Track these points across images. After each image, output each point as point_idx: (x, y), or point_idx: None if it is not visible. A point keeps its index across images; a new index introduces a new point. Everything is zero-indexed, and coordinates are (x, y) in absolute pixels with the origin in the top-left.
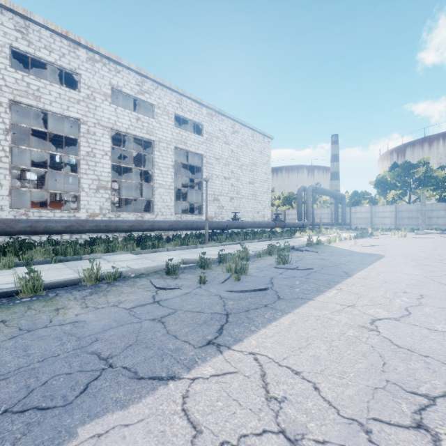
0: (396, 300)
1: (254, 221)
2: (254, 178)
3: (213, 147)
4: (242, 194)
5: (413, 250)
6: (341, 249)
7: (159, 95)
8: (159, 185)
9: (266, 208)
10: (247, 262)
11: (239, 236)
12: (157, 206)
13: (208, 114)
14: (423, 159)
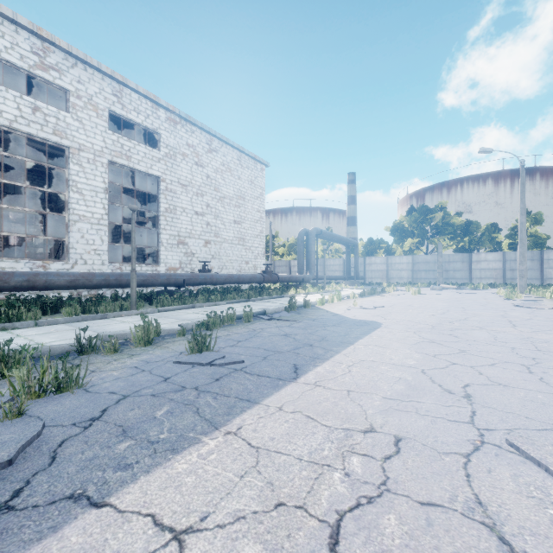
0: (335, 471)
1: (230, 274)
2: (241, 215)
3: (177, 168)
4: (224, 236)
5: (422, 313)
6: (331, 313)
7: (79, 76)
8: (80, 218)
9: (259, 256)
10: (143, 348)
11: (201, 296)
12: (74, 250)
13: (168, 120)
14: (440, 204)
